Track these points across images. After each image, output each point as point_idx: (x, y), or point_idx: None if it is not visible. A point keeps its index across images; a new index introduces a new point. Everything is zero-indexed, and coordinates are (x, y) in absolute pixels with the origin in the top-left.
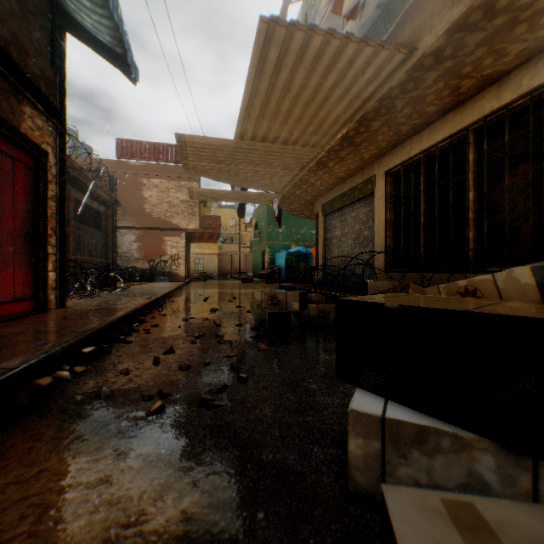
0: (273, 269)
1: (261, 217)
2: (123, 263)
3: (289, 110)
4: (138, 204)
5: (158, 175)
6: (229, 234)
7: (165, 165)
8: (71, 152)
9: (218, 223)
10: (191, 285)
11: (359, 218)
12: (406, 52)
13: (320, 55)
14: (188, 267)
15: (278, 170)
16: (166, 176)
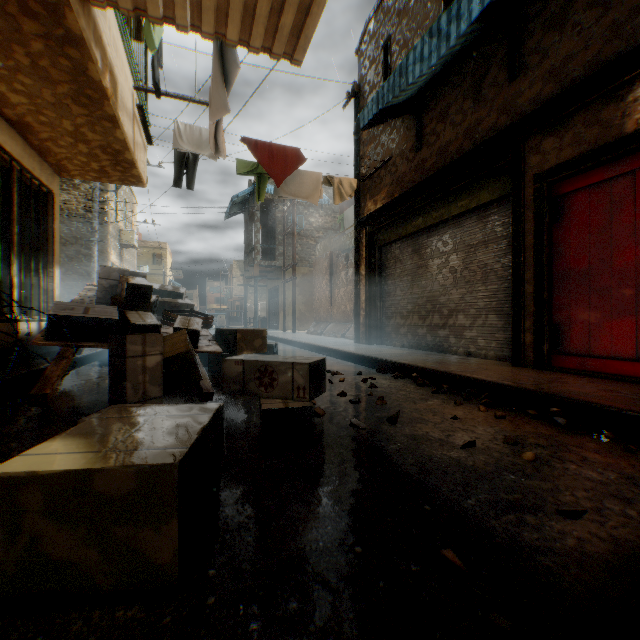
0: None
1: None
2: None
3: None
4: None
5: None
6: None
7: None
8: None
9: None
10: None
11: None
12: (96, 5)
13: (220, 5)
14: None
15: None
16: None
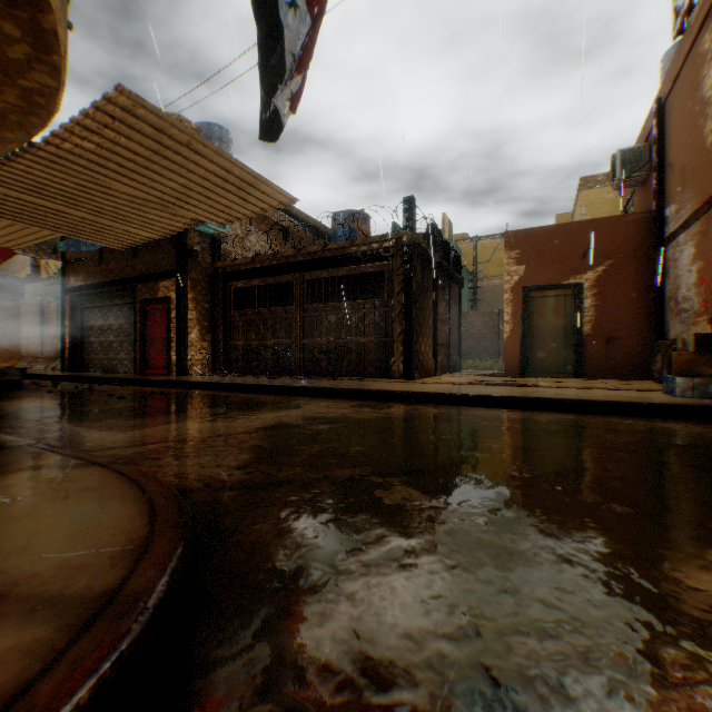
0: None
1: None
2: (679, 332)
3: (1, 228)
4: (695, 135)
5: None
6: None
7: None
8: None
9: None
10: None
11: None
12: None
13: None
14: None
15: (27, 196)
16: None
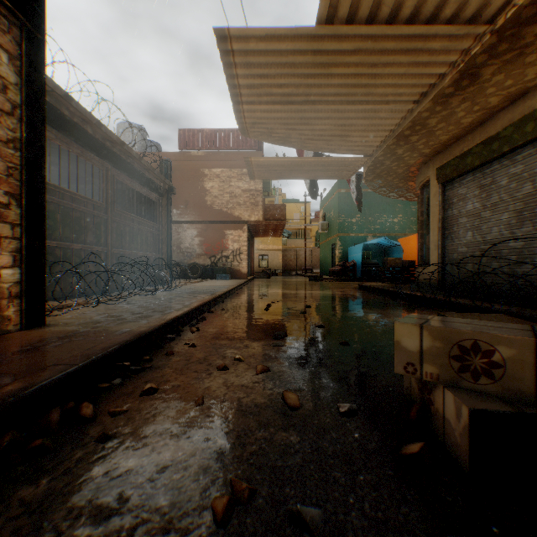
0: (346, 265)
1: (330, 206)
2: (185, 259)
3: None
4: (200, 196)
5: (219, 164)
6: (293, 229)
7: (226, 152)
8: (139, 149)
9: (283, 213)
10: (254, 283)
11: (530, 173)
12: None
13: None
14: (251, 263)
15: (379, 105)
16: (227, 164)
